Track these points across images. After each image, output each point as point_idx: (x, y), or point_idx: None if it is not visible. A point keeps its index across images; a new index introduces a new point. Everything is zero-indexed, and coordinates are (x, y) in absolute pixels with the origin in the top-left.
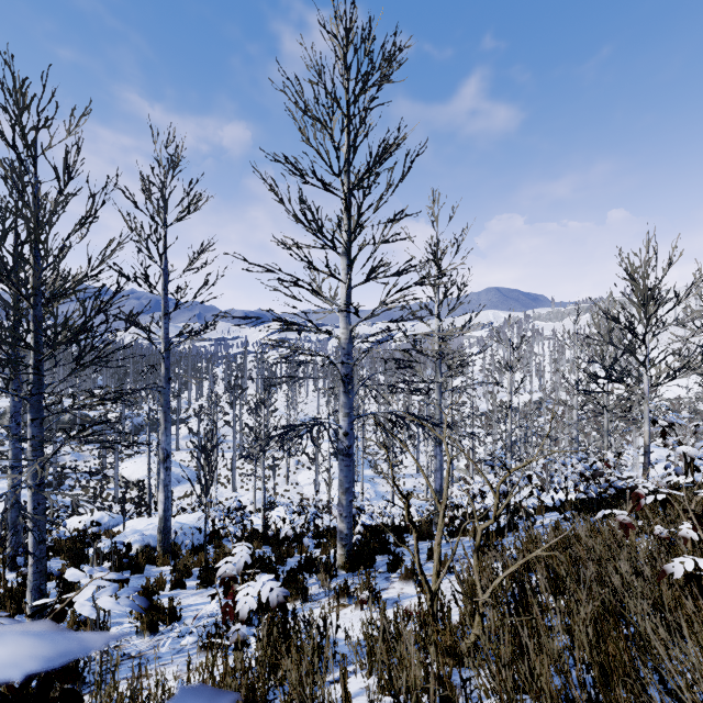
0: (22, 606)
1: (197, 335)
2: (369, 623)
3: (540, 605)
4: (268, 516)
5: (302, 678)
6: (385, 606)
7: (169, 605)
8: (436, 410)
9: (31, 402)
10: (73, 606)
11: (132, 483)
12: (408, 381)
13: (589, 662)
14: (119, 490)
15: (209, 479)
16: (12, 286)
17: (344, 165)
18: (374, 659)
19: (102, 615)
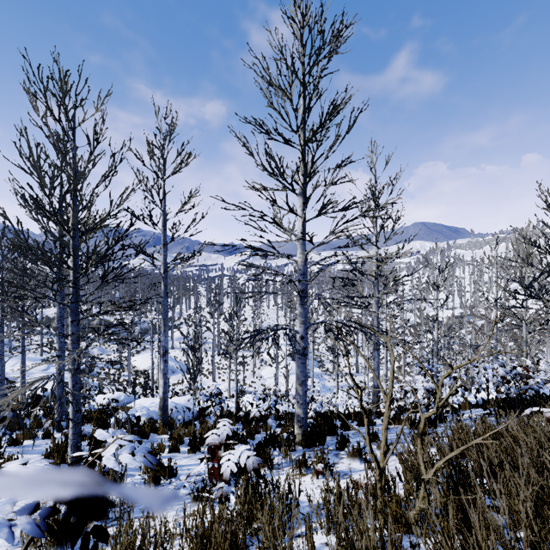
0: (65, 458)
1: (187, 260)
2: (326, 490)
3: (483, 487)
4: (239, 401)
5: (274, 531)
6: (339, 478)
7: (168, 464)
8: (374, 321)
9: (71, 308)
10: (101, 460)
11: (140, 372)
12: (352, 296)
13: (530, 541)
14: (131, 377)
15: (196, 370)
16: (58, 223)
17: (301, 123)
18: (330, 520)
19: (120, 468)
